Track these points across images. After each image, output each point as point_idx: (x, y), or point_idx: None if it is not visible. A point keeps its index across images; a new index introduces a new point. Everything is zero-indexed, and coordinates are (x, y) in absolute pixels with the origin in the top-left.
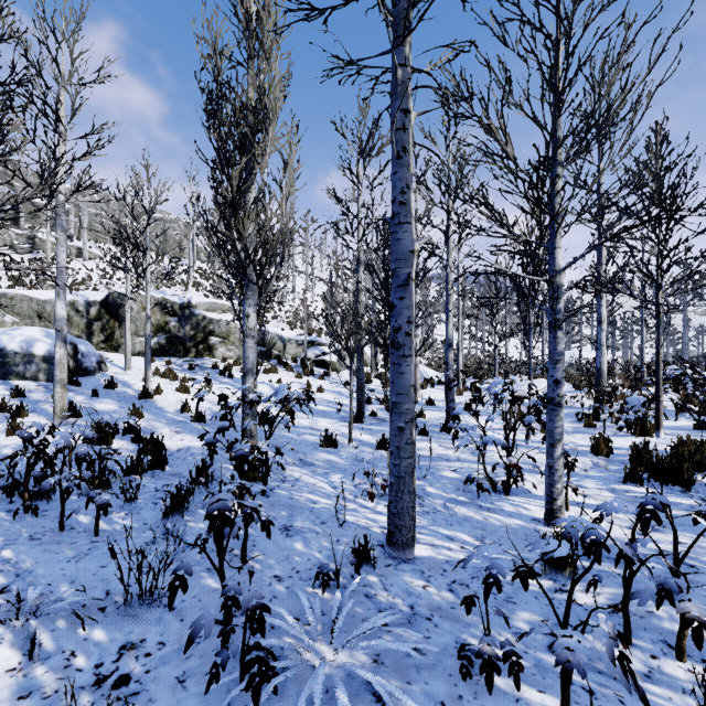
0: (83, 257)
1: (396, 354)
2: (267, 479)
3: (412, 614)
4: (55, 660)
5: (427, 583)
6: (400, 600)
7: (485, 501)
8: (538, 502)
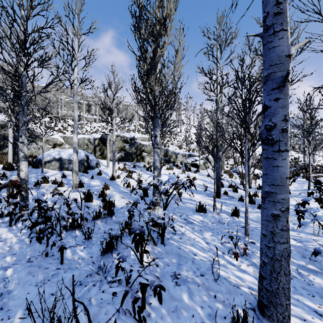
0: (96, 122)
1: (270, 149)
2: (164, 234)
3: None
4: None
5: None
6: None
7: None
8: None
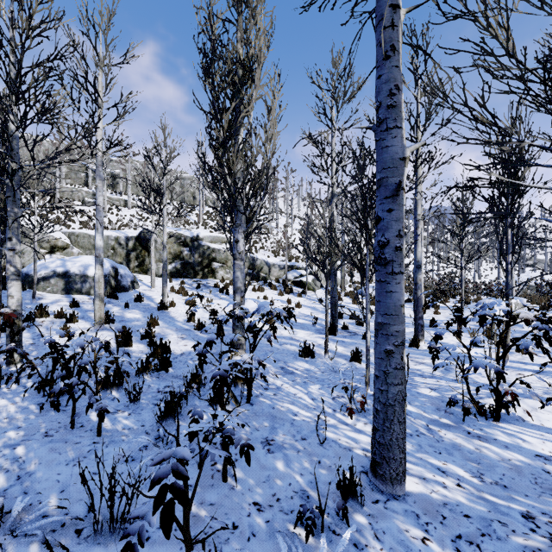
0: (128, 207)
1: (383, 271)
2: (251, 388)
3: None
4: None
5: (425, 534)
6: None
7: (473, 426)
8: (537, 433)
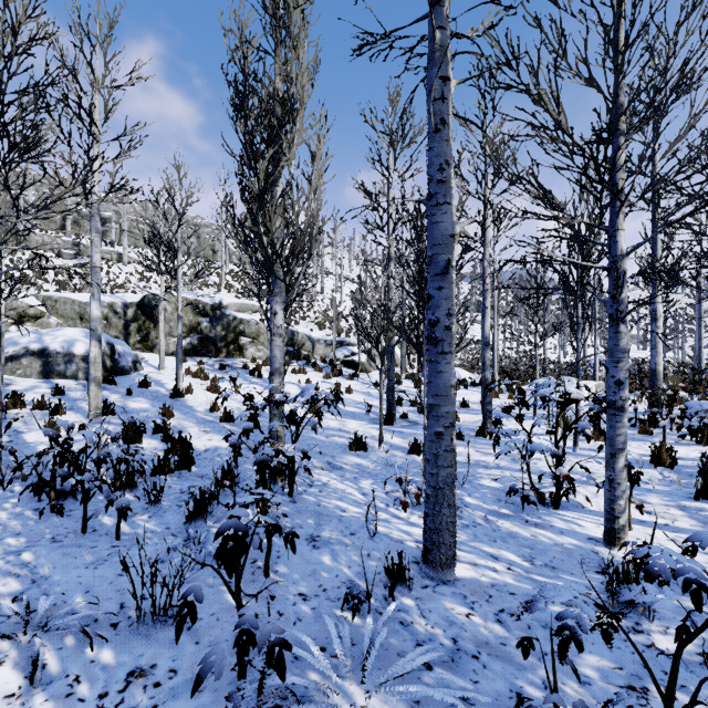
0: (123, 262)
1: (434, 351)
2: (293, 484)
3: (455, 650)
4: (57, 685)
5: (471, 610)
6: (441, 631)
7: (532, 515)
8: (594, 518)
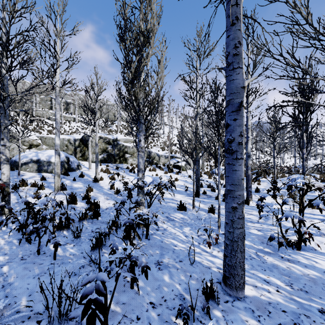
0: (75, 121)
1: (231, 157)
2: (148, 229)
3: None
4: None
5: (258, 323)
6: None
7: (284, 253)
8: (324, 258)
